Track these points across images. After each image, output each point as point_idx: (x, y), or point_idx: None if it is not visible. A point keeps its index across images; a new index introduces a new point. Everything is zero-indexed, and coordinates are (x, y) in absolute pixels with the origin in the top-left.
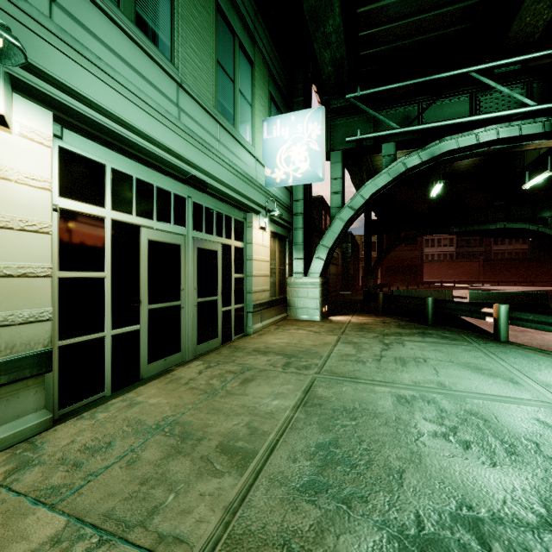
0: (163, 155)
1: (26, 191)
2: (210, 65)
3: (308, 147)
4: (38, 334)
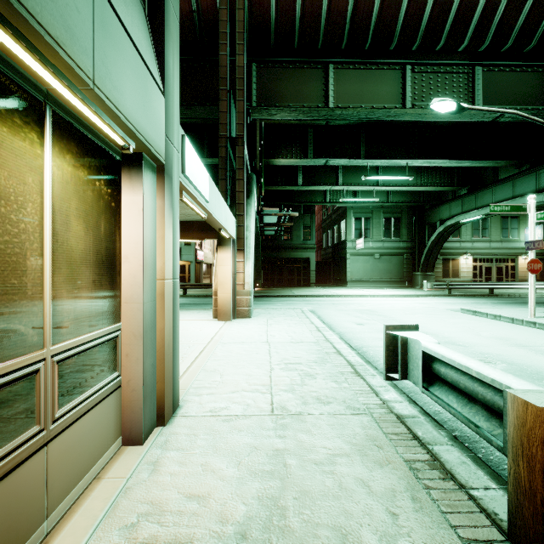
0: (486, 254)
1: (470, 264)
2: (499, 231)
3: (537, 236)
4: (471, 277)
